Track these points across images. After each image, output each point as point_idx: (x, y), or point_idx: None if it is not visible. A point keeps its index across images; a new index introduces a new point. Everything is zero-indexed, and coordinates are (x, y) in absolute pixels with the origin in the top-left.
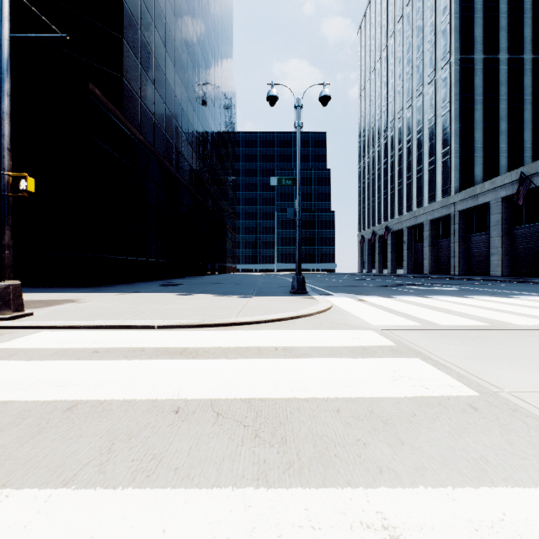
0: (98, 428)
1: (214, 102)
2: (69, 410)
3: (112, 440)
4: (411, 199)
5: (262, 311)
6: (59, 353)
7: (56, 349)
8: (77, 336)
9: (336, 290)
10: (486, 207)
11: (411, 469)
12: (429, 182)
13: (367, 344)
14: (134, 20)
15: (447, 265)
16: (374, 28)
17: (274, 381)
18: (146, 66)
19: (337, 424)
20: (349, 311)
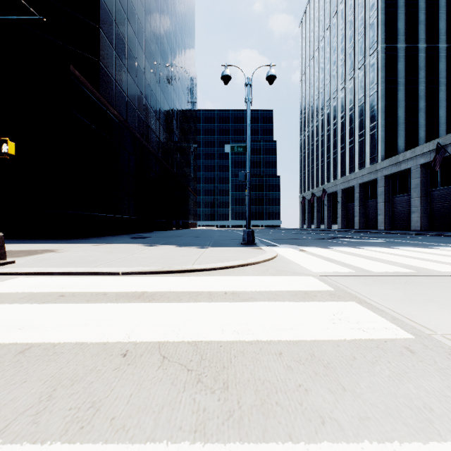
0: (45, 372)
1: (178, 84)
2: (21, 353)
3: (55, 385)
4: (344, 166)
5: (216, 259)
6: (28, 297)
7: (27, 294)
8: (49, 281)
9: (281, 242)
10: (407, 172)
11: (354, 419)
12: (359, 151)
13: (308, 288)
14: (109, 13)
15: (375, 221)
16: (313, 22)
17: (220, 324)
18: (119, 52)
19: (279, 368)
20: (291, 259)
